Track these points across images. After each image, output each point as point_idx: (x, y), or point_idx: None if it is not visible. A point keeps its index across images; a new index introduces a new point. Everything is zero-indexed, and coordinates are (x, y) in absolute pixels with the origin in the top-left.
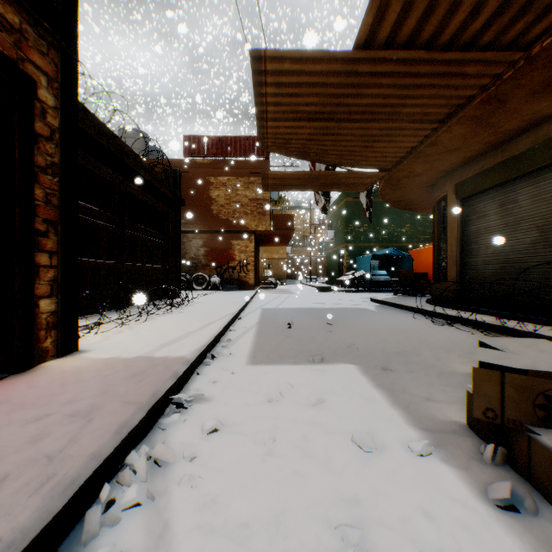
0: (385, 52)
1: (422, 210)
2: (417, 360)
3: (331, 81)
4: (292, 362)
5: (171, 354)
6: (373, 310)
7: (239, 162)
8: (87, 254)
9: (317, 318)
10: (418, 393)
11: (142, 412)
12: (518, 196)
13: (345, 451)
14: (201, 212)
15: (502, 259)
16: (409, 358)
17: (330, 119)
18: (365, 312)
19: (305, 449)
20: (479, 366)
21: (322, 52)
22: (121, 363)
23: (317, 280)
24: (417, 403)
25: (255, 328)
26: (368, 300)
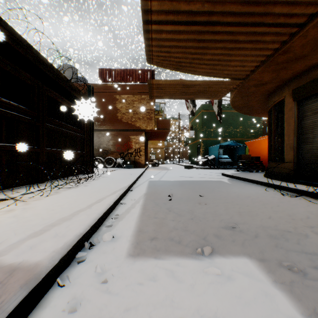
0: None
1: (256, 114)
2: (314, 248)
3: None
4: (178, 253)
5: (25, 256)
6: (227, 182)
7: (135, 86)
8: (3, 139)
9: (190, 190)
10: None
11: None
12: None
13: None
14: (110, 118)
15: None
16: (302, 245)
17: (205, 24)
18: (223, 184)
19: None
20: None
21: None
22: None
23: (183, 161)
24: None
25: (142, 200)
26: (220, 174)
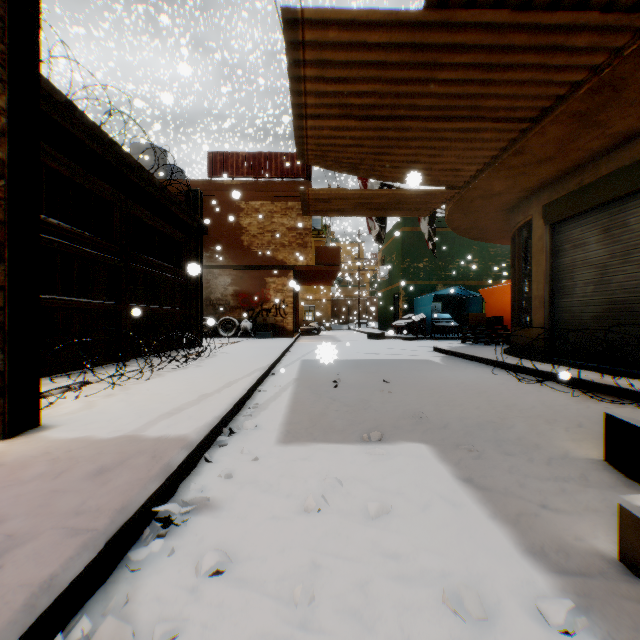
0: (467, 12)
1: (496, 241)
2: (512, 436)
3: (392, 59)
4: (340, 440)
5: (168, 431)
6: (438, 362)
7: (275, 184)
8: (75, 292)
9: (371, 374)
10: (527, 495)
11: (91, 551)
12: (629, 218)
13: (433, 623)
14: (229, 244)
15: (606, 299)
16: (499, 433)
17: (389, 117)
18: (429, 365)
19: (365, 616)
20: (606, 449)
21: (381, 12)
22: (91, 448)
23: (368, 325)
24: (528, 513)
25: (292, 387)
26: (431, 350)
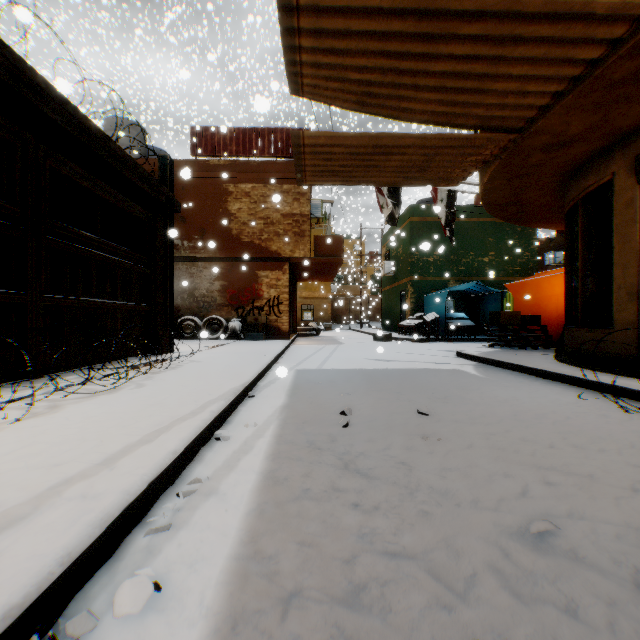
0: None
1: (533, 223)
2: None
3: None
4: None
5: None
6: (475, 374)
7: (268, 164)
8: None
9: (393, 395)
10: None
11: None
12: None
13: None
14: (216, 232)
15: None
16: None
17: None
18: (467, 380)
19: None
20: None
21: None
22: None
23: (370, 325)
24: None
25: (275, 426)
26: (452, 355)
